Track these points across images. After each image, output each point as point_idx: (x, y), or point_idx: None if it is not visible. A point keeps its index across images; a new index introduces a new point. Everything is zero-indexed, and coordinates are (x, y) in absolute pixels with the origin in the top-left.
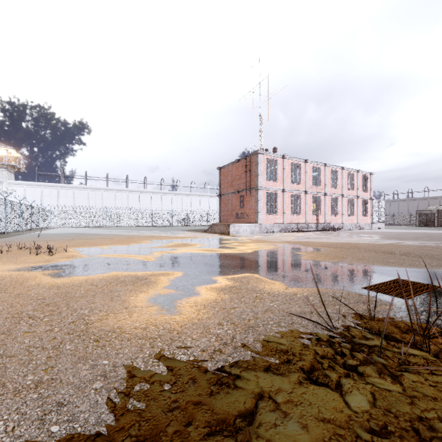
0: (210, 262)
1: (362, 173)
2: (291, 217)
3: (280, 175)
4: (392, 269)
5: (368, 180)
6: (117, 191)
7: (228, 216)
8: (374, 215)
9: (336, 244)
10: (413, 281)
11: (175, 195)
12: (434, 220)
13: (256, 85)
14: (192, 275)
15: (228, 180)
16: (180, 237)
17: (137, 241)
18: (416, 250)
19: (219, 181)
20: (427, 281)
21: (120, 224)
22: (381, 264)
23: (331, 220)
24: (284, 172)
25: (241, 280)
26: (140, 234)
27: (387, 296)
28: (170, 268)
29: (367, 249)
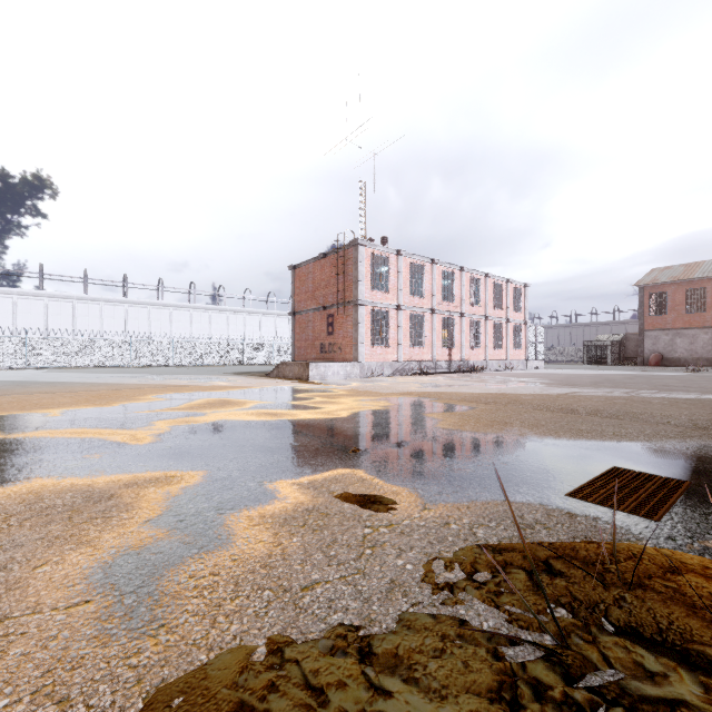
0: (269, 443)
1: (513, 283)
2: (411, 350)
3: (394, 283)
4: (594, 446)
5: (522, 295)
6: (106, 303)
7: (307, 349)
8: (530, 347)
9: (486, 397)
10: (641, 472)
11: (216, 312)
12: (606, 356)
13: (355, 130)
14: (224, 479)
15: (308, 288)
16: (219, 386)
17: (131, 397)
18: (606, 405)
19: (293, 290)
20: (663, 470)
21: (110, 362)
22: (571, 436)
23: (471, 356)
24: (400, 277)
25: (329, 489)
26: (143, 382)
27: (619, 515)
28: (178, 462)
29: (535, 405)
